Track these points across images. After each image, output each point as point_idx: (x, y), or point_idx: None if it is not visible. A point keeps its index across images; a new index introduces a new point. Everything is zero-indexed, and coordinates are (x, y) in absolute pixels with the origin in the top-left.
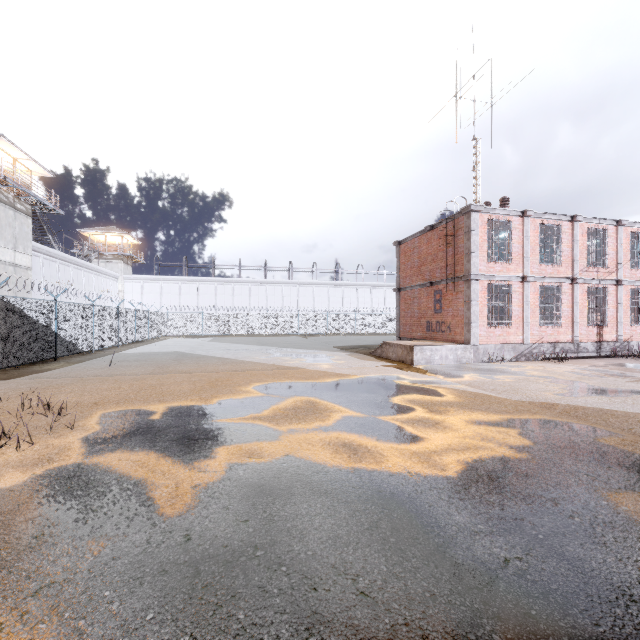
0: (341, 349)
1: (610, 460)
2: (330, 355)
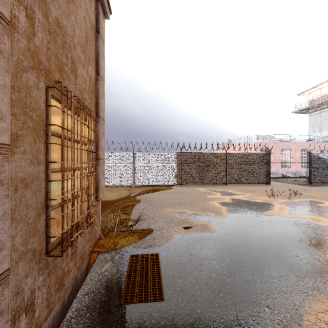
0: None
1: None
2: None
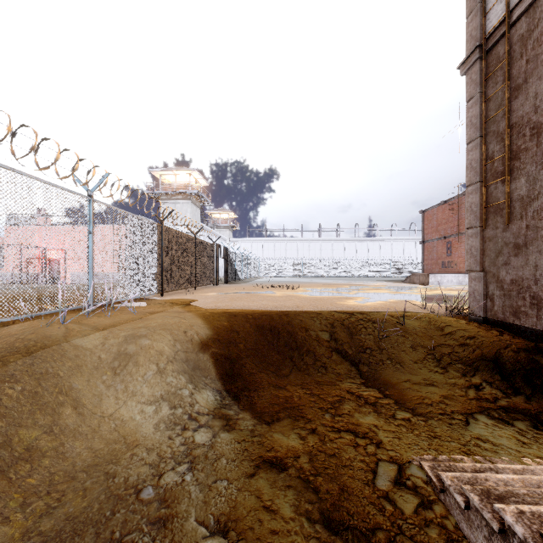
0: (382, 281)
1: None
2: (376, 282)
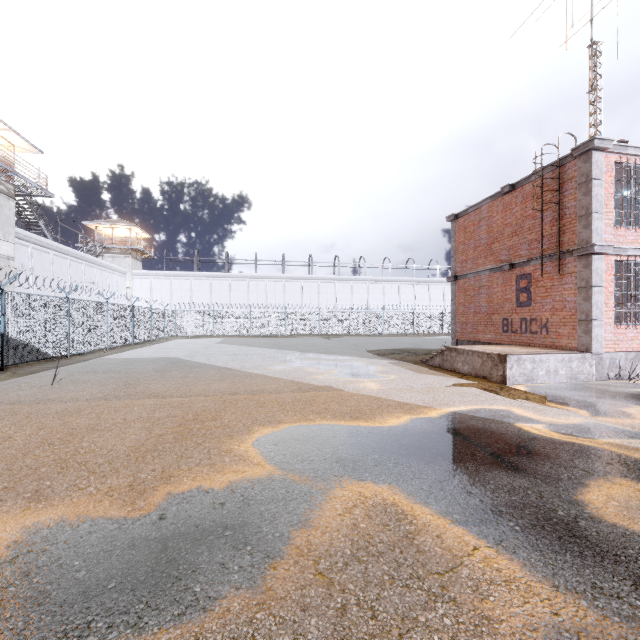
0: (379, 355)
1: None
2: (369, 364)
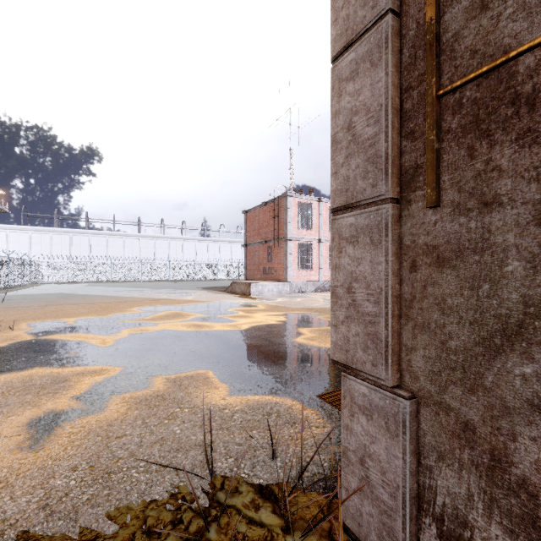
0: (203, 289)
1: (314, 322)
2: (194, 292)
